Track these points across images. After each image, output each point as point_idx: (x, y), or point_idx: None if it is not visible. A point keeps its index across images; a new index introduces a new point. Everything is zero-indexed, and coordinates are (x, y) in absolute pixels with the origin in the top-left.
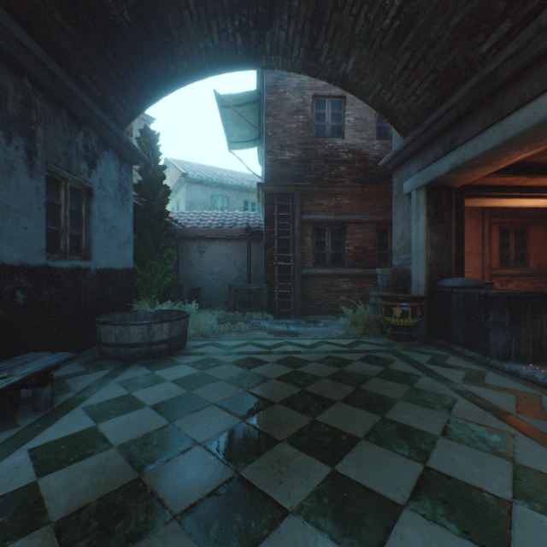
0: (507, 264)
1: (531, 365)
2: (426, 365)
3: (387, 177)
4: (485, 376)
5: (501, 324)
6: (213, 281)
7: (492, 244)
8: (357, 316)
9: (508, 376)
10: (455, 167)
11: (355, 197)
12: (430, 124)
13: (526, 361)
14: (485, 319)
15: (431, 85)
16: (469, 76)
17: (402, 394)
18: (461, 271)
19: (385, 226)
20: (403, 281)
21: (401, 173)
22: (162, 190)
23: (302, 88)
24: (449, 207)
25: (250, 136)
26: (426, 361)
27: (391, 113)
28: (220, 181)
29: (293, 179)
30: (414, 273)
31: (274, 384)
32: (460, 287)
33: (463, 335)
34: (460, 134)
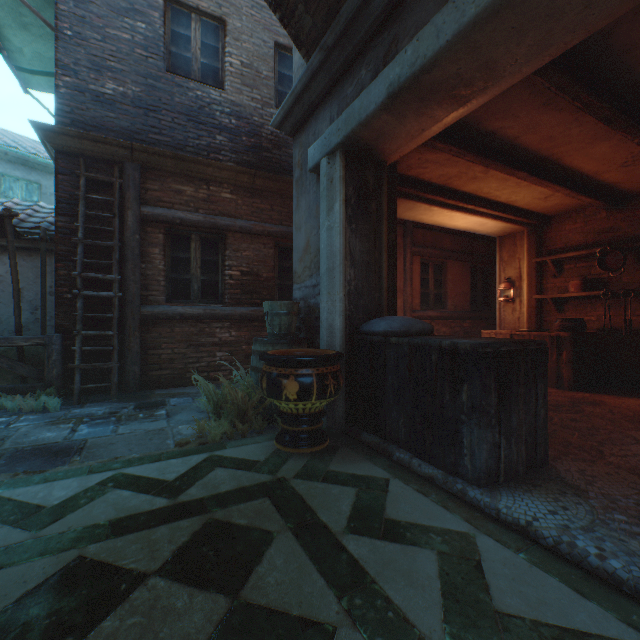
0: (428, 305)
1: (537, 493)
2: (347, 542)
3: (291, 169)
4: (483, 564)
5: (485, 410)
6: None
7: (414, 280)
8: (226, 394)
9: (520, 546)
10: (398, 89)
11: (243, 190)
12: (352, 14)
13: (521, 477)
14: (454, 399)
15: None
16: None
17: None
18: (393, 307)
19: (289, 244)
20: (309, 325)
21: (305, 138)
22: None
23: None
24: (378, 195)
25: None
26: (348, 516)
27: None
28: (22, 152)
29: (124, 135)
30: (324, 308)
31: None
32: (400, 334)
33: (409, 427)
34: (404, 28)
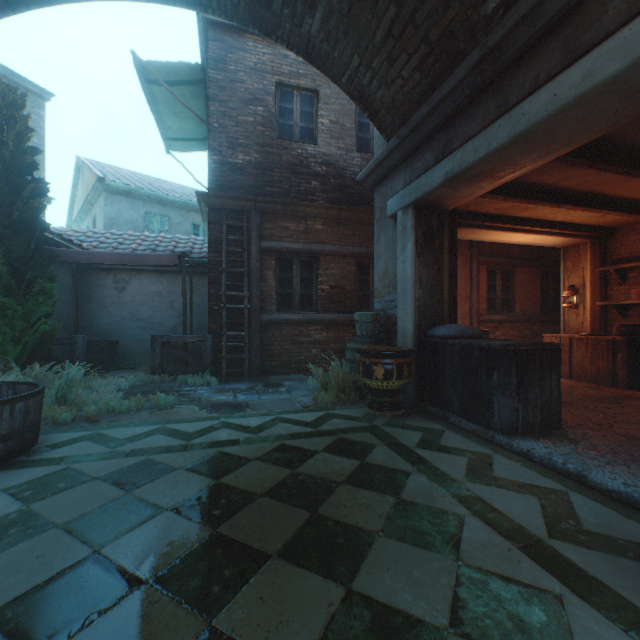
0: (494, 309)
1: (542, 440)
2: (416, 450)
3: (369, 200)
4: (493, 463)
5: (507, 386)
6: (138, 331)
7: (481, 287)
8: (330, 377)
9: (519, 460)
10: (451, 177)
11: (331, 221)
12: (420, 120)
13: (535, 433)
14: (488, 379)
15: (421, 63)
16: (469, 50)
17: (383, 518)
18: (453, 316)
19: (367, 261)
20: (387, 329)
21: (384, 190)
22: (31, 185)
23: (262, 70)
24: (441, 234)
25: (196, 133)
26: (417, 442)
27: (371, 104)
28: (158, 194)
29: (249, 191)
30: (400, 318)
31: (164, 523)
32: (455, 337)
33: (460, 400)
34: (456, 134)
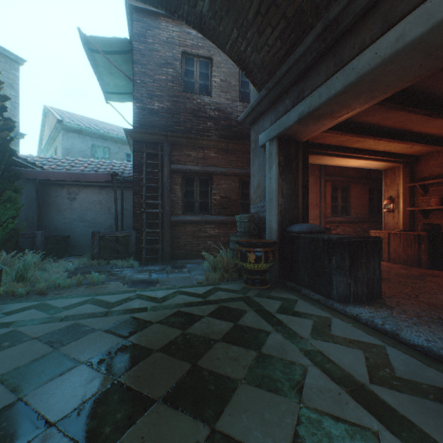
0: (336, 213)
1: (367, 306)
2: (276, 315)
3: (248, 136)
4: (331, 324)
5: (342, 268)
6: (85, 228)
7: (327, 197)
8: (218, 261)
9: (350, 322)
10: (303, 117)
11: (221, 151)
12: (281, 76)
13: (363, 301)
14: (329, 263)
15: (281, 34)
16: (315, 23)
17: (246, 369)
18: (306, 217)
19: (247, 179)
20: (259, 227)
21: (257, 128)
22: (1, 123)
23: (172, 43)
24: (297, 159)
25: (127, 88)
26: (277, 309)
27: (247, 65)
28: (101, 132)
29: (163, 128)
30: (267, 219)
31: (77, 374)
32: (306, 232)
33: (309, 278)
34: (306, 86)
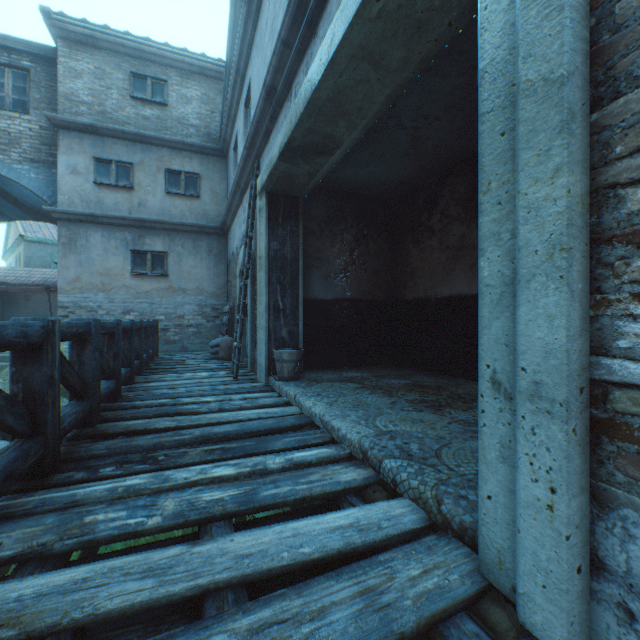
0: None
1: None
2: None
3: None
4: None
5: None
6: None
7: None
8: None
9: None
10: None
11: None
12: None
13: None
14: None
15: None
16: None
17: None
18: None
19: None
20: None
21: None
22: None
23: None
24: None
25: None
26: None
27: None
28: None
29: None
30: None
31: None
32: None
33: None
34: None
